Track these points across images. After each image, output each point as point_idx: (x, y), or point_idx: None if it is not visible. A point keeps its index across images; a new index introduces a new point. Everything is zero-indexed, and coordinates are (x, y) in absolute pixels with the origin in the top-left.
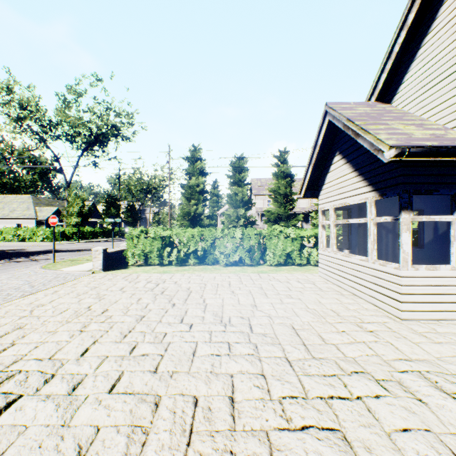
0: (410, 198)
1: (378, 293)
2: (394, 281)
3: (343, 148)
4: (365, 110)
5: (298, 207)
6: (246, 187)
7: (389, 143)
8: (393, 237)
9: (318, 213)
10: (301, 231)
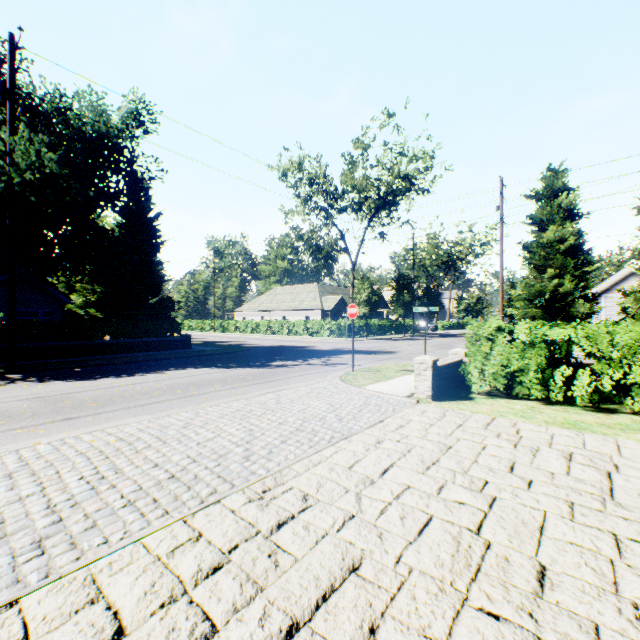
0: None
1: None
2: None
3: None
4: None
5: None
6: None
7: None
8: None
9: None
10: None
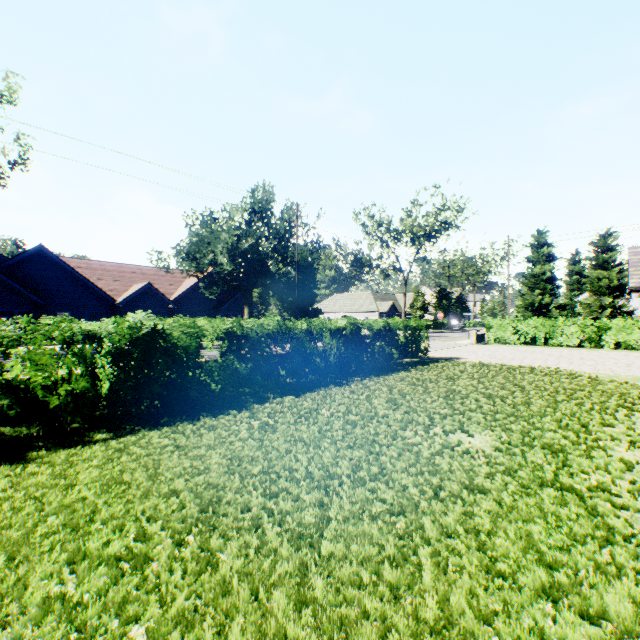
0: None
1: None
2: None
3: None
4: None
5: None
6: (615, 269)
7: (629, 285)
8: None
9: None
10: None
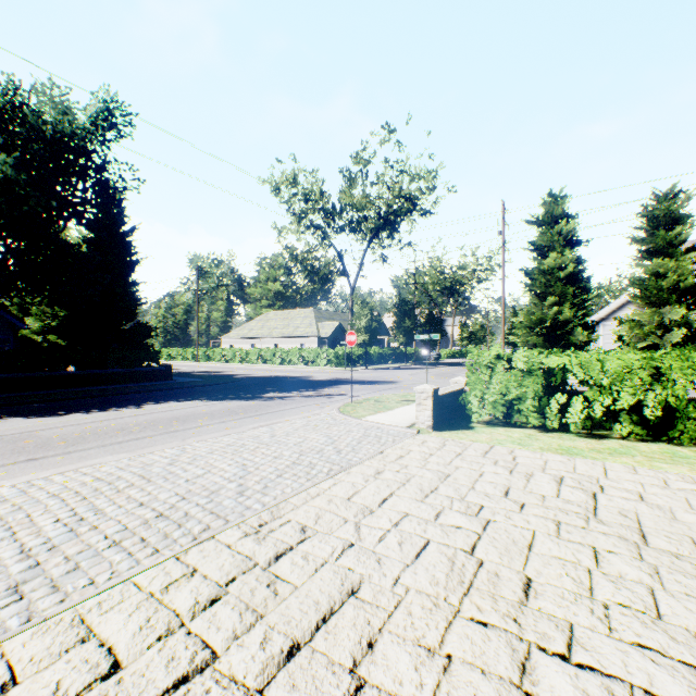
0: None
1: None
2: None
3: None
4: None
5: None
6: (688, 256)
7: None
8: None
9: None
10: None
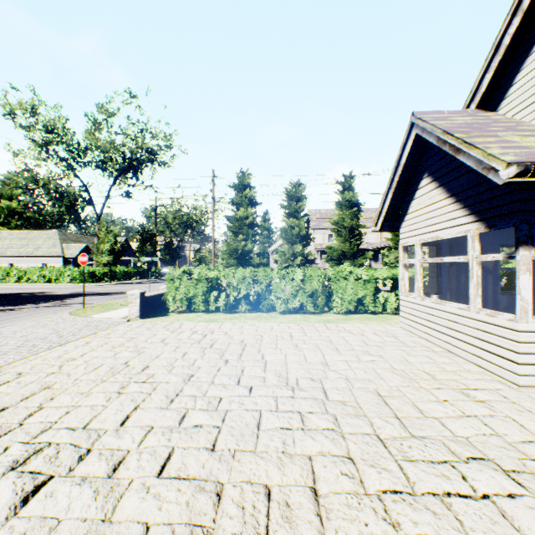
0: (530, 230)
1: (484, 351)
2: (508, 336)
3: (434, 169)
4: (464, 119)
5: (365, 243)
6: (304, 218)
7: (506, 159)
8: (494, 279)
9: (390, 250)
10: (375, 271)
